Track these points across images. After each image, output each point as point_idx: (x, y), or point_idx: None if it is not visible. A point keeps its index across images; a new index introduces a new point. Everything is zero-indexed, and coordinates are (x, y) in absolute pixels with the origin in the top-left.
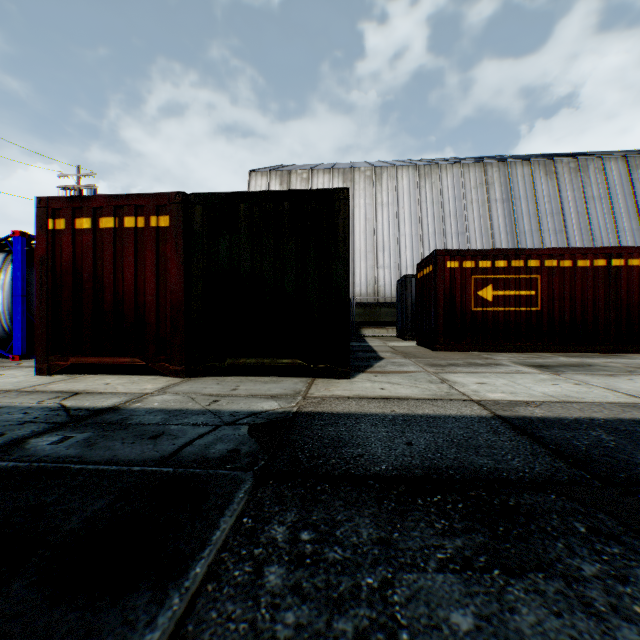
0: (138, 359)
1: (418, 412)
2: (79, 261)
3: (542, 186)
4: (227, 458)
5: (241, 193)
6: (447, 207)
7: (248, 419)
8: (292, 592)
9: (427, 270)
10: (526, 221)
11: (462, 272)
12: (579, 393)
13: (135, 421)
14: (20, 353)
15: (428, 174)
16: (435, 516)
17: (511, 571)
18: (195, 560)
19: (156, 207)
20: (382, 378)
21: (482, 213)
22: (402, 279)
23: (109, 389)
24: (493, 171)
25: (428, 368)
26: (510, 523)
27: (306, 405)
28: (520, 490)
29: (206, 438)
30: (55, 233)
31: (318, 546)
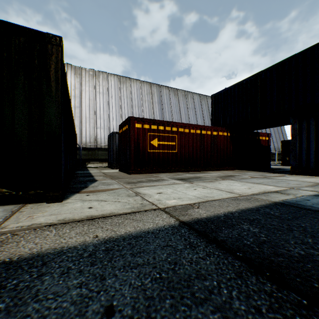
0: None
1: (121, 232)
2: None
3: (173, 99)
4: None
5: None
6: (134, 101)
7: None
8: None
9: (125, 128)
10: (167, 114)
11: (143, 130)
12: (210, 193)
13: None
14: None
15: (125, 82)
16: None
17: None
18: None
19: None
20: (93, 196)
21: (150, 107)
22: (111, 134)
23: None
24: (154, 88)
25: (126, 185)
26: None
27: None
28: None
29: None
30: None
31: None
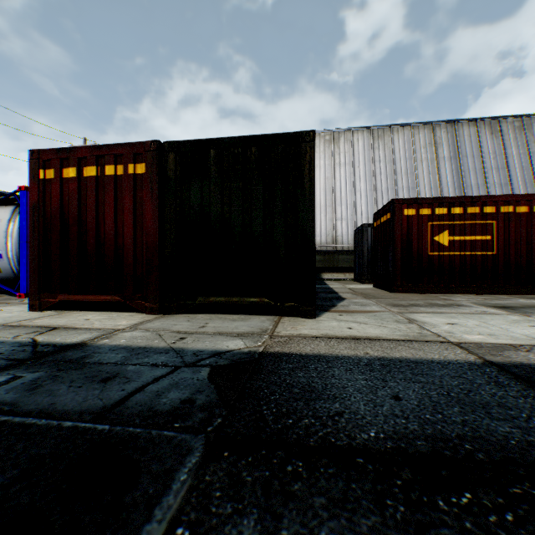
0: (117, 297)
1: (395, 355)
2: (66, 207)
3: (487, 144)
4: (178, 412)
5: (211, 140)
6: (398, 165)
7: (211, 360)
8: None
9: (384, 218)
10: (472, 176)
11: (418, 219)
12: None
13: (94, 359)
14: (25, 292)
15: (381, 137)
16: None
17: None
18: None
19: (133, 155)
20: (347, 317)
21: (431, 170)
22: (359, 229)
23: (86, 325)
24: (441, 132)
25: (391, 308)
26: None
27: (273, 345)
28: None
29: (161, 382)
30: (45, 182)
31: None
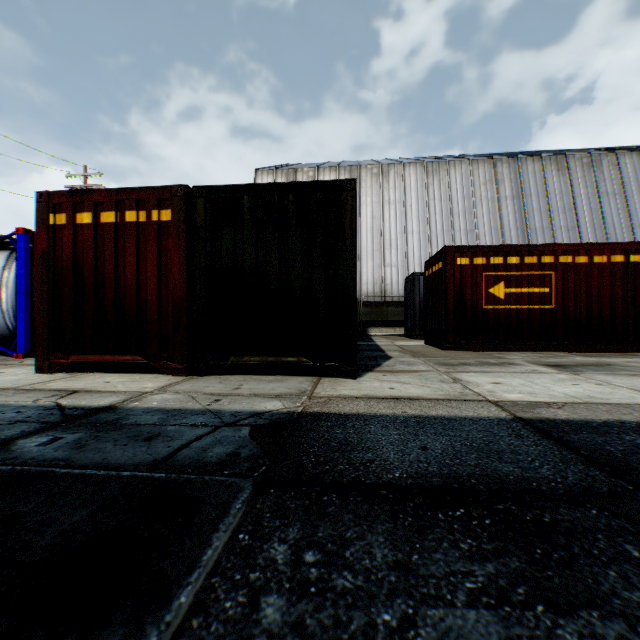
0: (139, 357)
1: (431, 413)
2: (80, 257)
3: (553, 182)
4: (225, 462)
5: (245, 185)
6: (455, 204)
7: (250, 420)
8: (293, 631)
9: (436, 267)
10: (537, 218)
11: (473, 269)
12: (603, 394)
13: (131, 421)
14: (24, 351)
15: (436, 171)
16: (459, 534)
17: (558, 607)
18: (180, 586)
19: (158, 201)
20: (391, 377)
21: (491, 210)
22: (410, 277)
23: (108, 387)
24: (503, 167)
25: (439, 367)
26: (548, 544)
27: (312, 405)
28: (554, 503)
29: (204, 440)
30: (56, 228)
31: (324, 570)
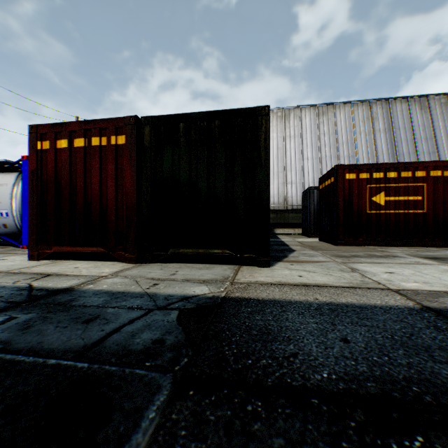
0: (102, 248)
1: (341, 301)
2: (59, 173)
3: (417, 118)
4: (149, 351)
5: (181, 115)
6: (340, 137)
7: (179, 303)
8: None
9: (328, 181)
10: (404, 145)
11: (358, 182)
12: None
13: (80, 302)
14: (27, 244)
15: (325, 113)
16: None
17: None
18: None
19: (115, 129)
20: (298, 266)
21: (368, 140)
22: (306, 191)
23: (75, 272)
24: (377, 108)
25: (335, 258)
26: None
27: (233, 290)
28: None
29: (135, 324)
30: (42, 152)
31: None
